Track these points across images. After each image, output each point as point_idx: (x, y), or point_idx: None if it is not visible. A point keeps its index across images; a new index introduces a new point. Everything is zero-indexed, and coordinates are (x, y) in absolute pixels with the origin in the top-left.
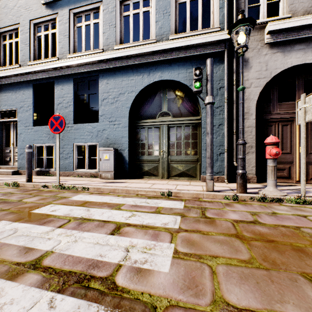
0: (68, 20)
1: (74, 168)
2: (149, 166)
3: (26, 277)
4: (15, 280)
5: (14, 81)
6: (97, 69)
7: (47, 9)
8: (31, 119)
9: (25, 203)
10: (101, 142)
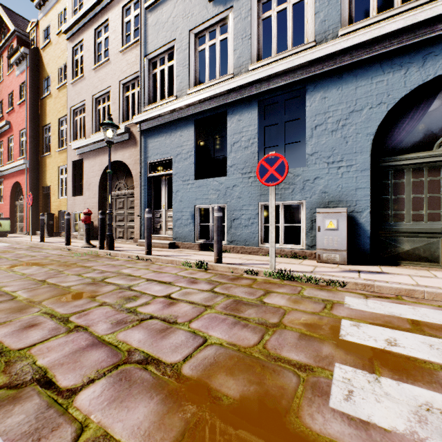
0: (249, 12)
1: (259, 241)
2: (414, 243)
3: None
4: None
5: (169, 119)
6: (304, 77)
7: (214, 7)
8: (191, 170)
9: (281, 308)
10: (311, 199)
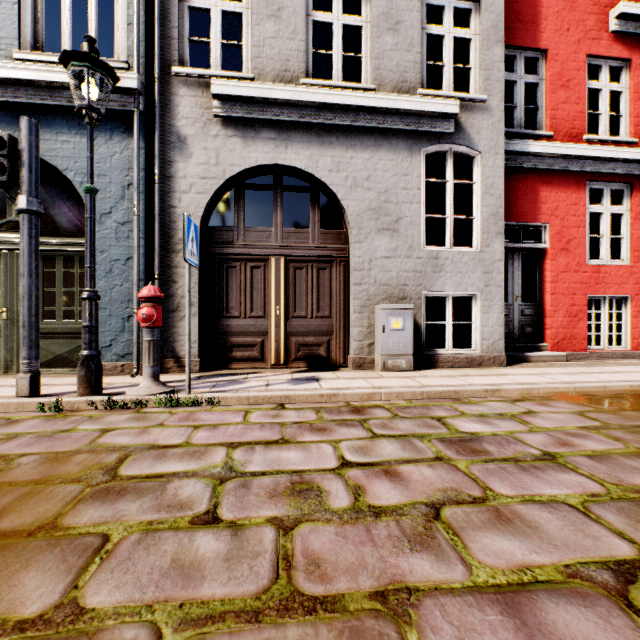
0: None
1: None
2: None
3: None
4: None
5: None
6: None
7: None
8: None
9: None
10: None
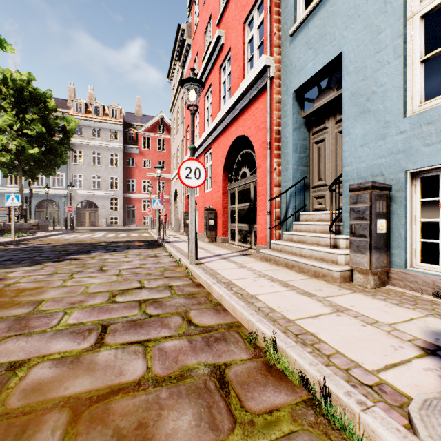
0: None
1: None
2: None
3: None
4: None
5: None
6: None
7: None
8: None
9: None
10: None
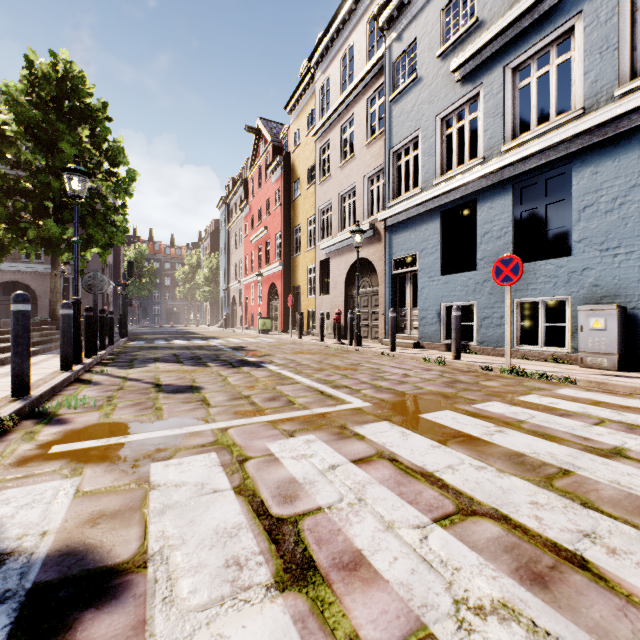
0: (502, 86)
1: (513, 343)
2: None
3: (622, 461)
4: (610, 459)
5: (413, 214)
6: (568, 152)
7: (462, 87)
8: (437, 266)
9: (489, 386)
10: (578, 293)
